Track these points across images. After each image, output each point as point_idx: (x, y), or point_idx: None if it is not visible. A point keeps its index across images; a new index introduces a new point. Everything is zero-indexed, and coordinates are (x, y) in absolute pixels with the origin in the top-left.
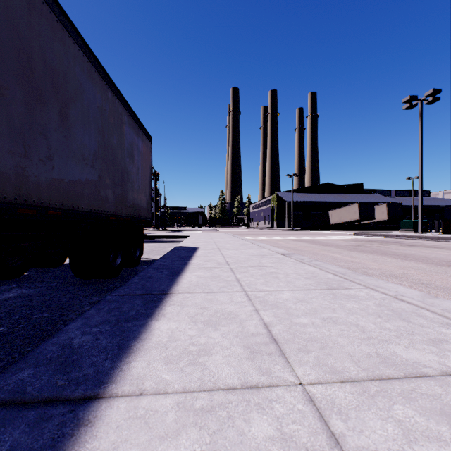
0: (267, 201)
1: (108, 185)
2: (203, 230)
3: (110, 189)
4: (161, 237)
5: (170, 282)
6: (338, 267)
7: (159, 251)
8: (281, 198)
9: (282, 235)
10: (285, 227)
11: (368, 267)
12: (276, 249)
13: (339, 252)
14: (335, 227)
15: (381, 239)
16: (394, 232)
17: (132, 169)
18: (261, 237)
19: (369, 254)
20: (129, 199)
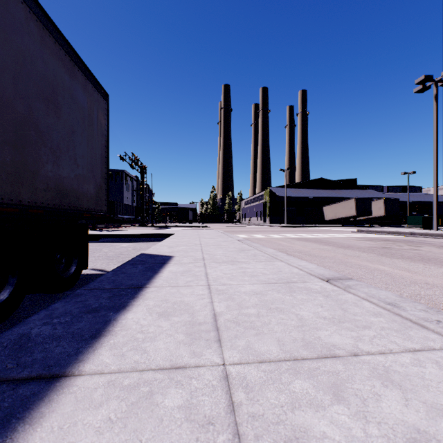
0: (259, 197)
1: None
2: (193, 226)
3: None
4: (140, 235)
5: None
6: None
7: (128, 257)
8: (274, 193)
9: (279, 233)
10: (277, 223)
11: None
12: (299, 261)
13: (377, 260)
14: (328, 223)
15: (396, 237)
16: (403, 229)
17: (55, 126)
18: (257, 235)
19: (424, 263)
20: (44, 176)
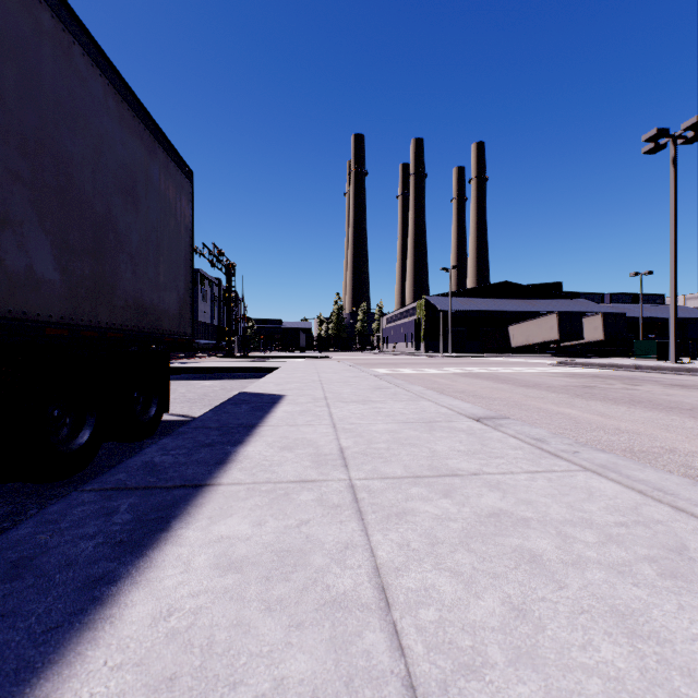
0: (410, 311)
1: (42, 248)
2: (307, 356)
3: (48, 258)
4: (230, 369)
5: (61, 625)
6: (693, 483)
7: (216, 399)
8: (432, 305)
9: (438, 366)
10: (438, 351)
11: (675, 448)
12: (451, 400)
13: (566, 403)
14: (517, 351)
15: (612, 372)
16: (627, 361)
17: (134, 225)
18: (405, 370)
19: (630, 406)
20: (122, 290)
